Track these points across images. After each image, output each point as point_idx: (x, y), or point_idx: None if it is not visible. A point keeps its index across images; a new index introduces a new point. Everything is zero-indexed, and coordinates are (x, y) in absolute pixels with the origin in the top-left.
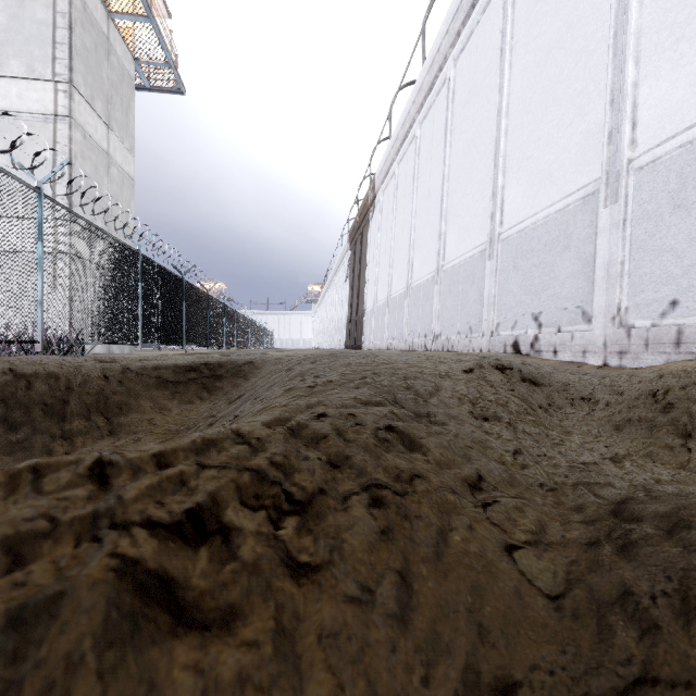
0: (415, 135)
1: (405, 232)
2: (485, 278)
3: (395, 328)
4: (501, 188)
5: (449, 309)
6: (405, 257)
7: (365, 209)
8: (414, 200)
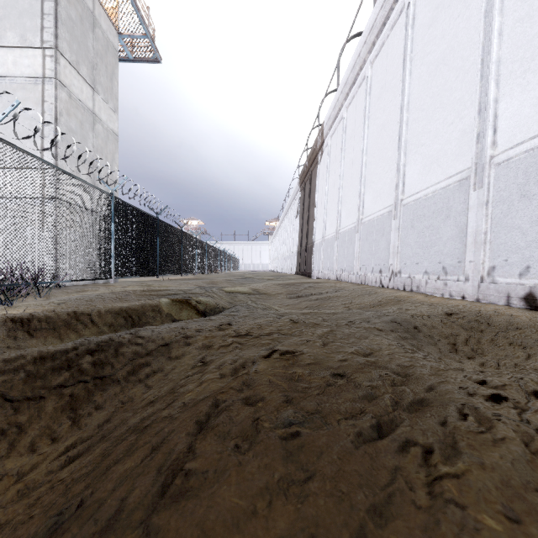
0: (366, 75)
1: (354, 170)
2: (469, 212)
3: (344, 261)
4: (494, 101)
5: (412, 245)
6: (354, 193)
7: (314, 154)
8: (365, 138)
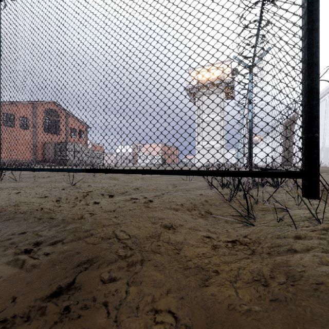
0: None
1: None
2: None
3: None
4: None
5: (326, 157)
6: None
7: (293, 118)
8: None
